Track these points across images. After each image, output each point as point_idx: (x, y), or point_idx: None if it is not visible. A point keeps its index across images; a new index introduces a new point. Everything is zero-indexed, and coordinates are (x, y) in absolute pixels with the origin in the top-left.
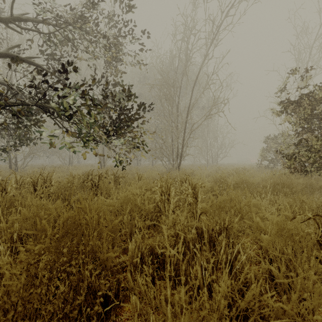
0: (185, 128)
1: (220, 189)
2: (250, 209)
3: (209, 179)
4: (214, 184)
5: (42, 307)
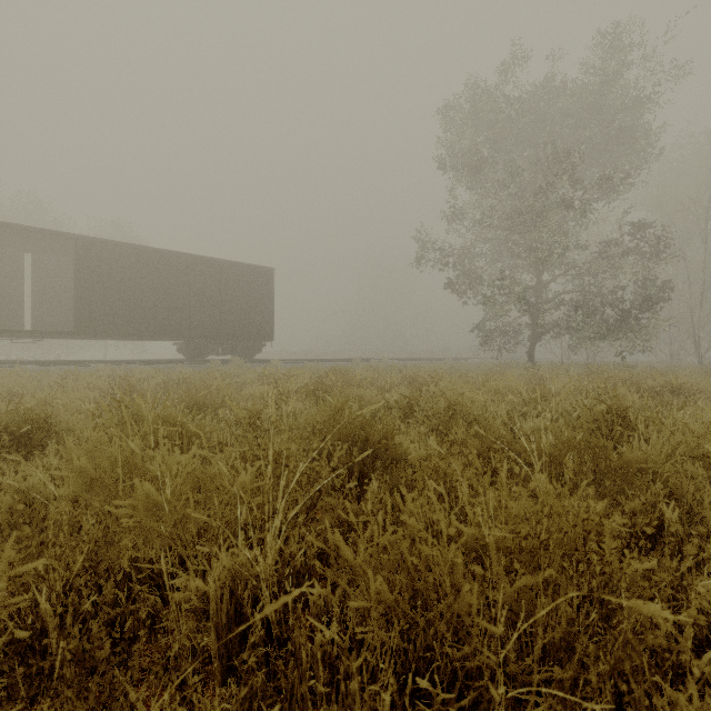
0: None
1: None
2: None
3: None
4: None
5: None
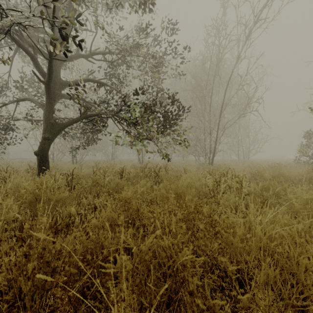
0: (218, 126)
1: (256, 182)
2: (285, 192)
3: (244, 173)
4: (251, 177)
5: (177, 224)
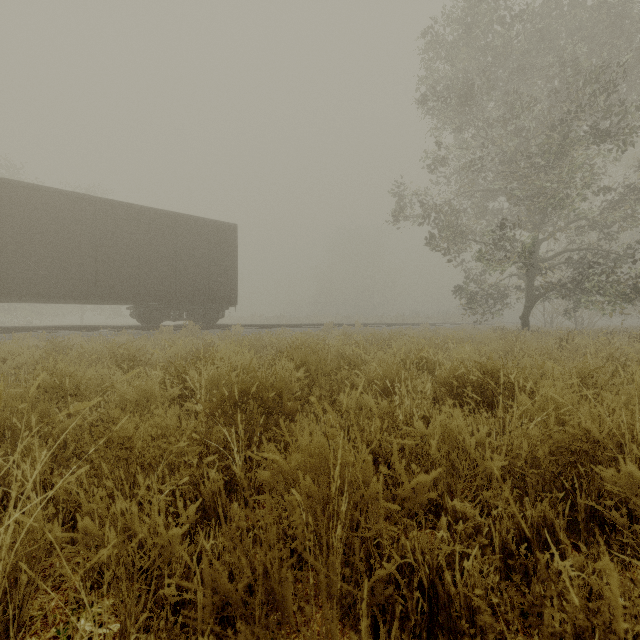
0: None
1: None
2: None
3: None
4: None
5: None
